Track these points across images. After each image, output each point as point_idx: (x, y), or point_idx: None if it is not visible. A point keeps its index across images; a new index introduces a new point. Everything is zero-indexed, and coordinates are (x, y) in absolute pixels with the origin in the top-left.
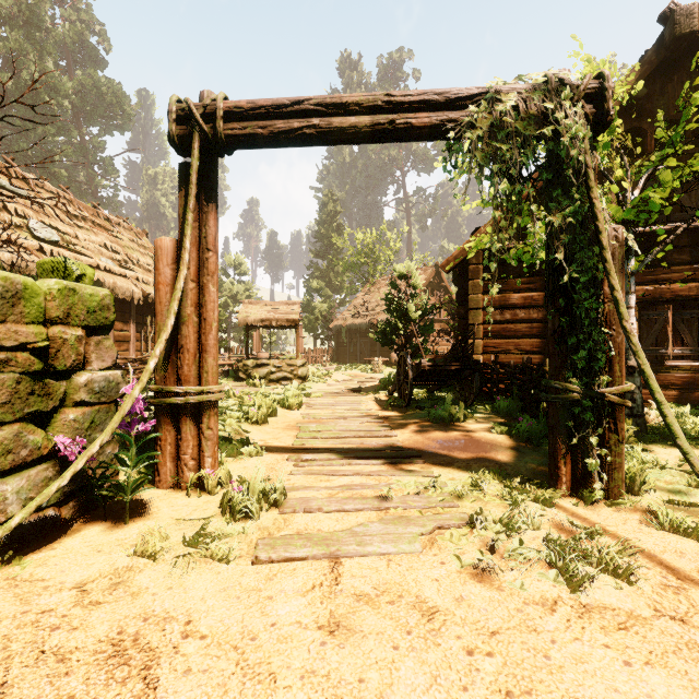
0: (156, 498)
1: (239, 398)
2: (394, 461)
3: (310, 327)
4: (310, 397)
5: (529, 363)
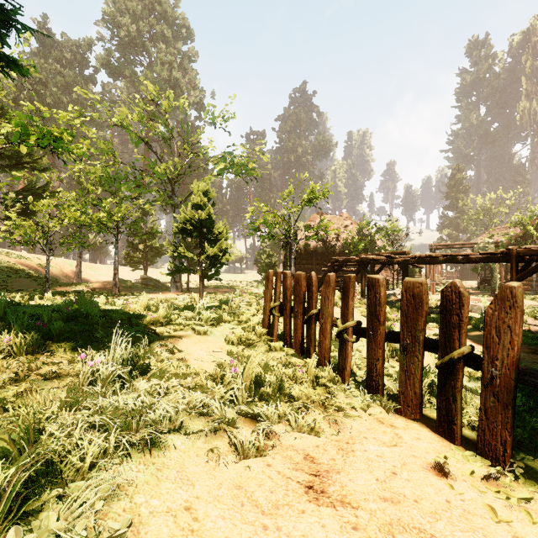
0: None
1: None
2: None
3: None
4: None
5: None
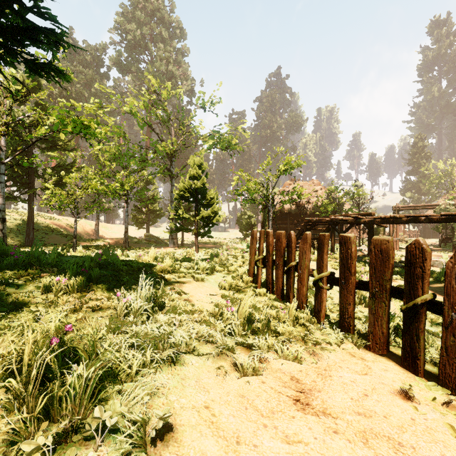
0: None
1: None
2: None
3: None
4: None
5: None
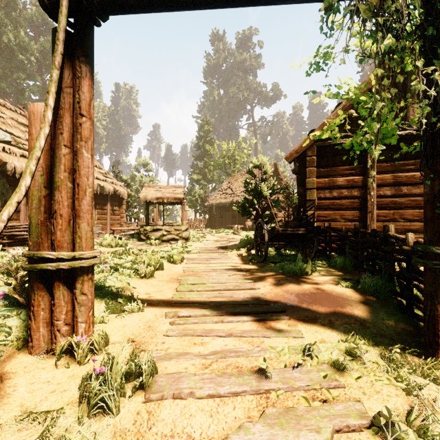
0: (21, 370)
1: (137, 254)
2: (263, 318)
3: (192, 205)
4: (190, 253)
5: (361, 228)
